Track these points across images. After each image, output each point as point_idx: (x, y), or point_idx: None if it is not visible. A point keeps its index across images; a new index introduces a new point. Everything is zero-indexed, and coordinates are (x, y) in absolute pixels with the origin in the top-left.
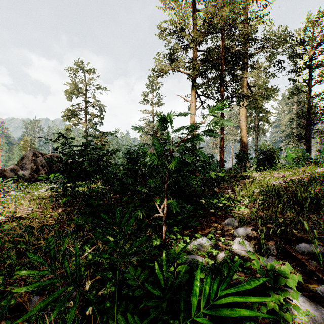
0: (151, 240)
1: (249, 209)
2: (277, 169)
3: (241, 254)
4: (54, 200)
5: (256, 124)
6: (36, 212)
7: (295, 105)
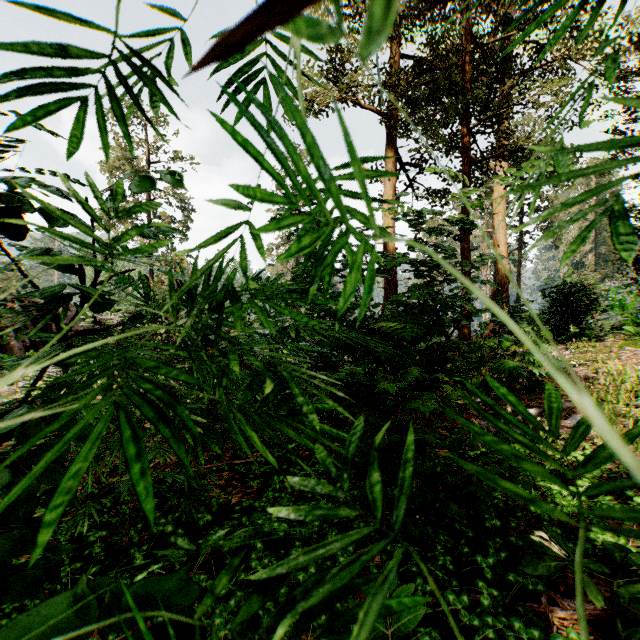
0: None
1: None
2: (595, 338)
3: None
4: None
5: (518, 240)
6: None
7: (593, 201)
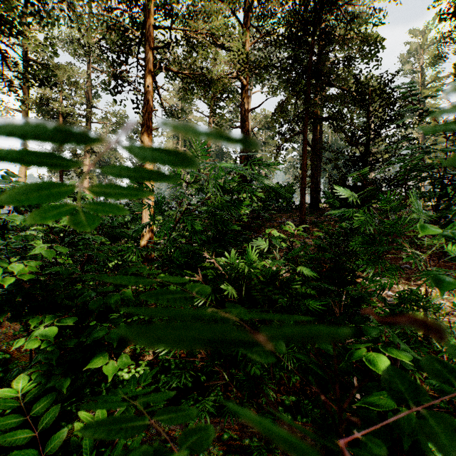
0: None
1: None
2: None
3: None
4: None
5: None
6: None
7: None
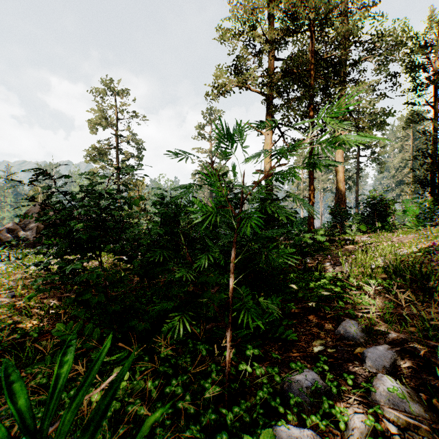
0: (201, 379)
1: (377, 303)
2: (392, 230)
3: (397, 420)
4: (42, 284)
5: (356, 167)
6: (17, 301)
7: (411, 139)
